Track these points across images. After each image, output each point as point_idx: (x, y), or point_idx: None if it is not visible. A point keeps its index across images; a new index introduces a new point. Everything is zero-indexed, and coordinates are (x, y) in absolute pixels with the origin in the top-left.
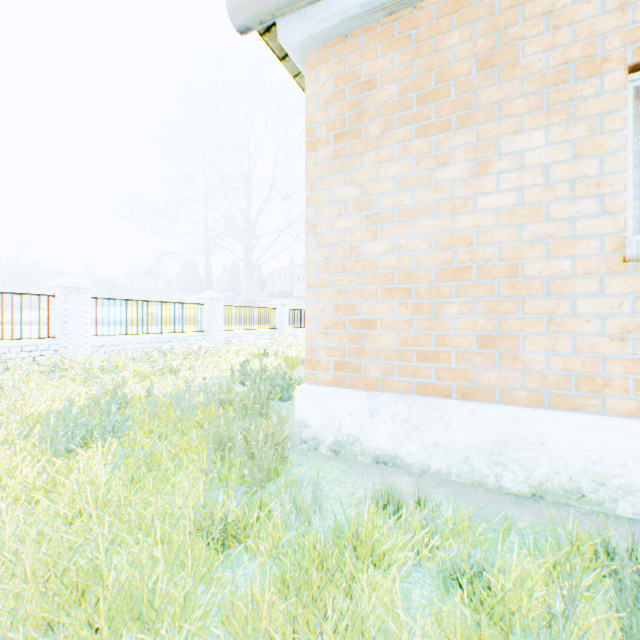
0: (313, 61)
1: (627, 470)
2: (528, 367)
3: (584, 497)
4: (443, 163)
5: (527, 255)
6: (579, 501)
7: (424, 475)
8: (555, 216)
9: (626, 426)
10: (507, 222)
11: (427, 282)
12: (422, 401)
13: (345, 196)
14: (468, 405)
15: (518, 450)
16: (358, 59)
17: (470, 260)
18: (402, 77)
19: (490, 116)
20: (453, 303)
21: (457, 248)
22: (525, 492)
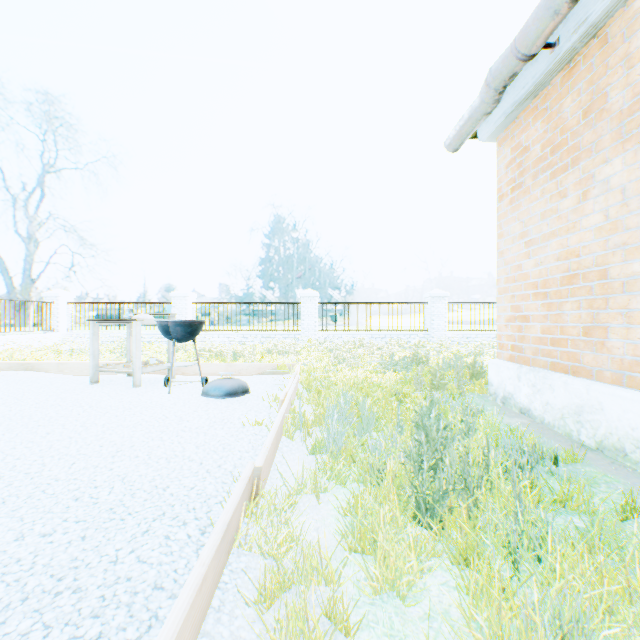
0: (500, 142)
1: None
2: (610, 352)
3: (626, 456)
4: (562, 197)
5: (609, 261)
6: (623, 459)
7: (539, 424)
8: (627, 227)
9: None
10: (597, 236)
11: (554, 287)
12: (541, 372)
13: (514, 230)
14: (564, 377)
15: (588, 413)
16: (520, 134)
17: (577, 268)
18: (541, 139)
19: (588, 154)
20: (567, 302)
21: (572, 259)
22: (592, 446)
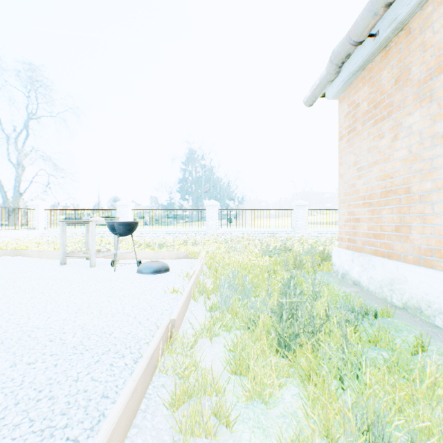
0: (340, 100)
1: (439, 300)
2: (412, 243)
3: (421, 312)
4: (381, 138)
5: (411, 181)
6: (420, 314)
7: (366, 291)
8: (423, 158)
9: (439, 276)
10: (404, 164)
11: (376, 199)
12: (367, 257)
13: (350, 160)
14: (382, 260)
15: (397, 284)
16: (353, 94)
17: (390, 186)
18: (367, 98)
19: (398, 109)
20: (384, 209)
21: (388, 180)
22: (400, 306)
